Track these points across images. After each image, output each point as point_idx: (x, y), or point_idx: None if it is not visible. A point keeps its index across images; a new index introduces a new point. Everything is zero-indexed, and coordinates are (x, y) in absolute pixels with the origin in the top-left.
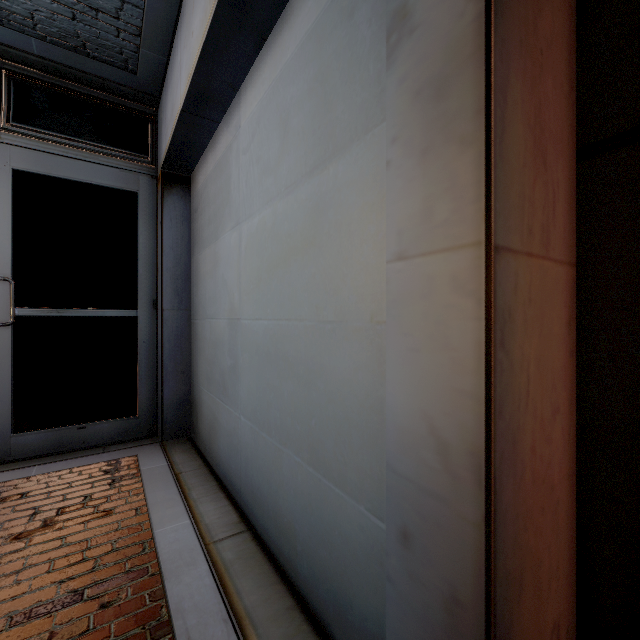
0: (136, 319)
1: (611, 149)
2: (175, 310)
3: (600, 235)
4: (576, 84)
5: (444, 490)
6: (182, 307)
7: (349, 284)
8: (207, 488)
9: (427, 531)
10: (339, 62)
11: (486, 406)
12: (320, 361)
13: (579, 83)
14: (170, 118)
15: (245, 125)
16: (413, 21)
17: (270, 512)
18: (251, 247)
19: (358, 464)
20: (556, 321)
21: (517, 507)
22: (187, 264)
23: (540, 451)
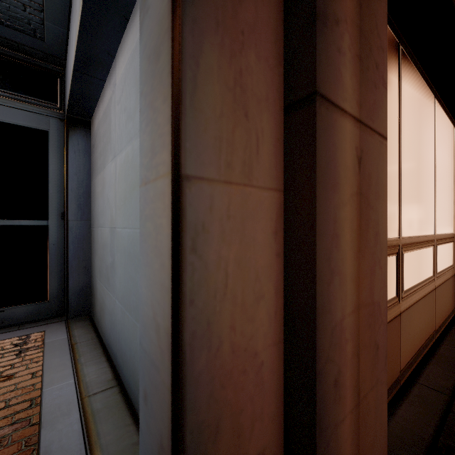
0: (47, 227)
1: (300, 107)
2: (78, 220)
3: (295, 169)
4: (283, 60)
5: (158, 361)
6: (84, 218)
7: None
8: (94, 354)
9: (152, 392)
10: None
11: (173, 298)
12: None
13: (285, 59)
14: (69, 75)
15: (118, 83)
16: (148, 3)
17: (131, 371)
18: (121, 174)
19: None
20: (260, 231)
21: (213, 372)
22: (88, 186)
23: (241, 328)
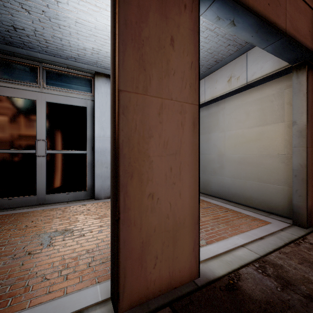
0: None
1: None
2: None
3: None
4: None
5: (301, 169)
6: None
7: (271, 148)
8: (211, 197)
9: (299, 174)
10: (268, 108)
11: (306, 161)
12: (261, 162)
13: None
14: None
15: (228, 108)
16: (297, 123)
17: (241, 196)
18: (231, 138)
19: (274, 178)
20: (312, 154)
21: (309, 171)
22: None
23: (311, 166)
